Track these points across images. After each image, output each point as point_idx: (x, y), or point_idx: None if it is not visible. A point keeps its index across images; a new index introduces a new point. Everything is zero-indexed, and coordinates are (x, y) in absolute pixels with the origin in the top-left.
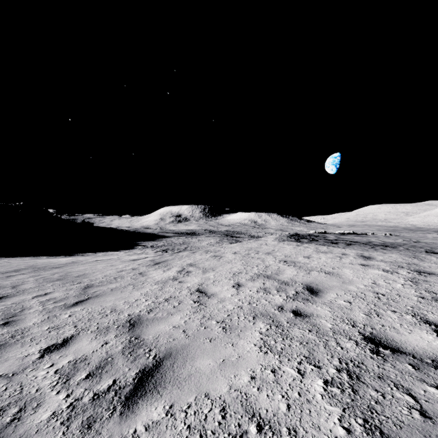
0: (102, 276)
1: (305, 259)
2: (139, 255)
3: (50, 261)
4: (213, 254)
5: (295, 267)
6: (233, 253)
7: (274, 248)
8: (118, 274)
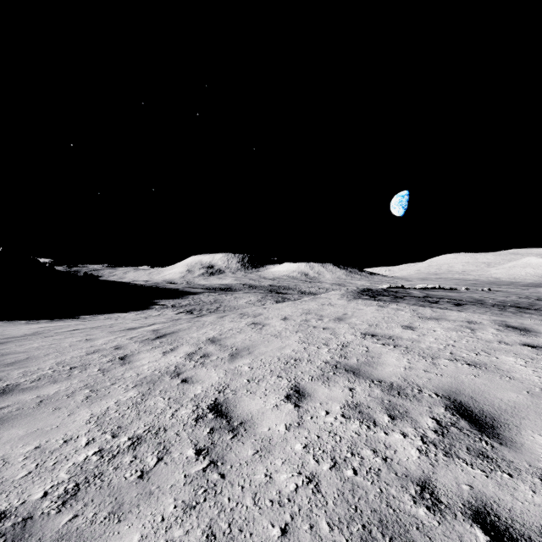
0: (53, 363)
1: (407, 330)
2: (145, 320)
3: (1, 332)
4: (252, 320)
5: (398, 349)
6: (283, 319)
7: (345, 310)
8: (83, 360)
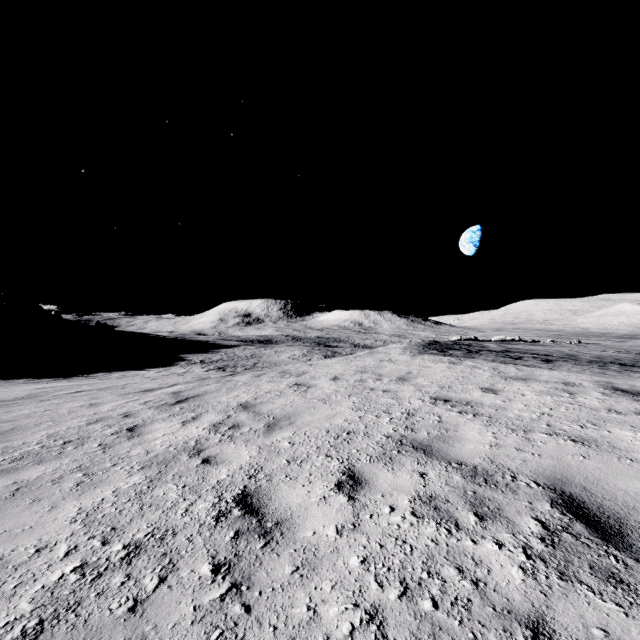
0: (44, 435)
1: (488, 394)
2: (166, 380)
3: None
4: (295, 379)
5: (480, 419)
6: (332, 379)
7: (409, 367)
8: (81, 431)
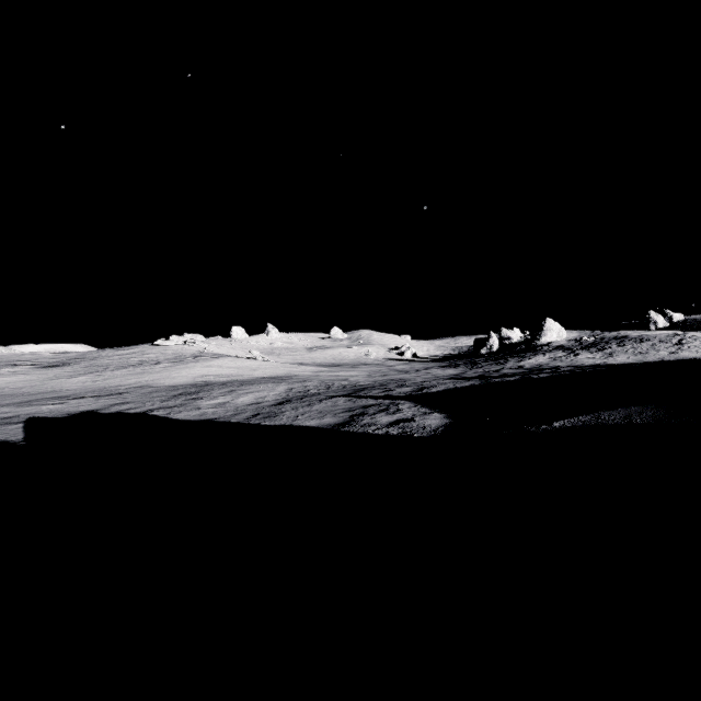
0: None
1: None
2: None
3: None
4: None
5: None
6: None
7: None
8: None
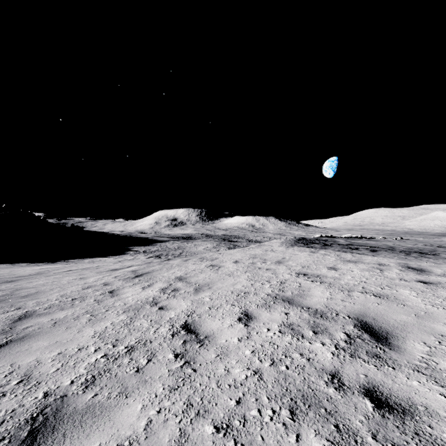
0: (58, 295)
1: (331, 271)
2: (124, 263)
3: (11, 272)
4: (210, 262)
5: (323, 285)
6: (234, 262)
7: (284, 255)
8: (80, 293)
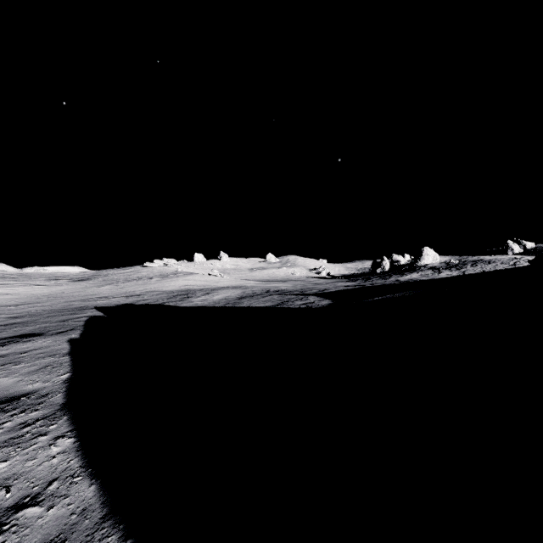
0: None
1: None
2: None
3: None
4: None
5: None
6: None
7: None
8: None
